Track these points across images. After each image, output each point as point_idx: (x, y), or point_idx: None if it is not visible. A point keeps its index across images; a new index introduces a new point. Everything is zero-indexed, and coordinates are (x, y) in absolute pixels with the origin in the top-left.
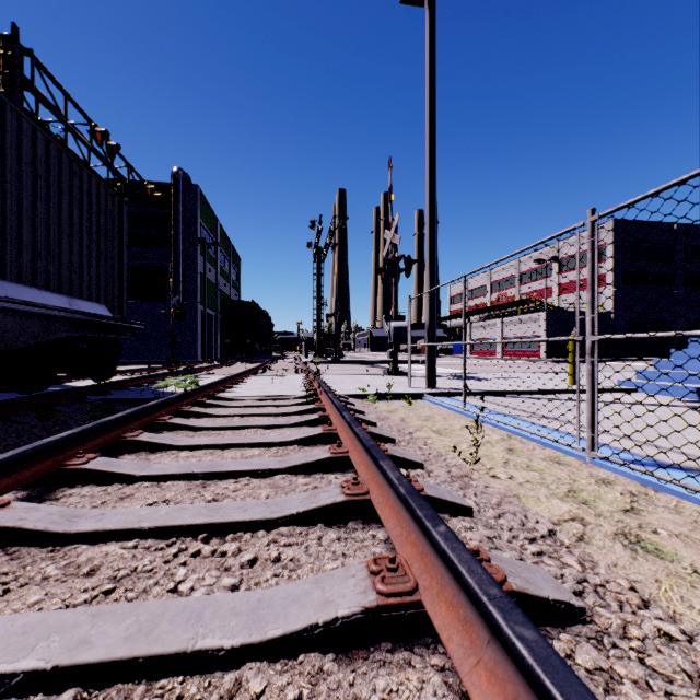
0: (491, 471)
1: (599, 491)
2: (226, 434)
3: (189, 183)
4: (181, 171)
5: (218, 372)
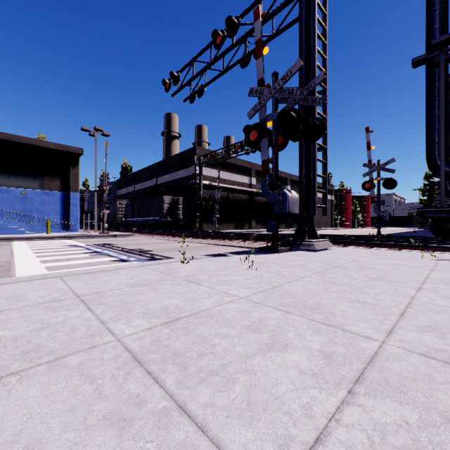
0: None
1: None
2: None
3: None
4: None
5: None
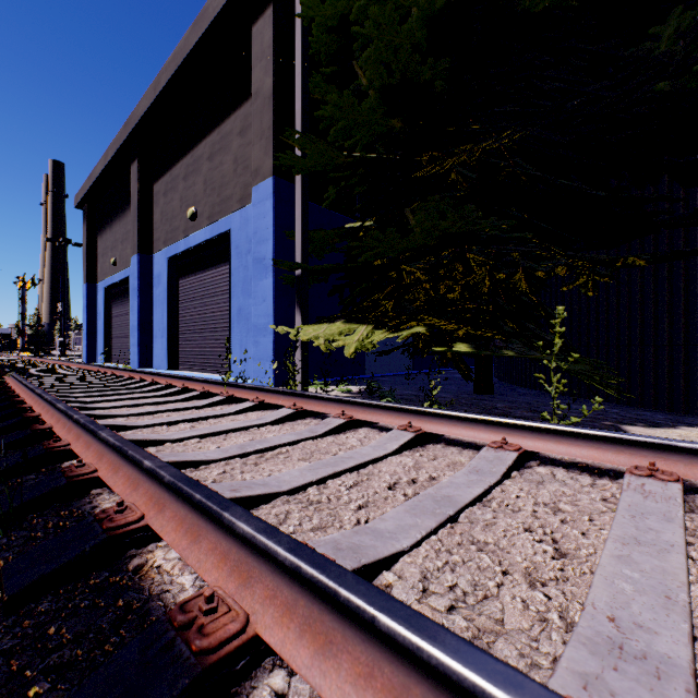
0: None
1: None
2: None
3: None
4: None
5: None
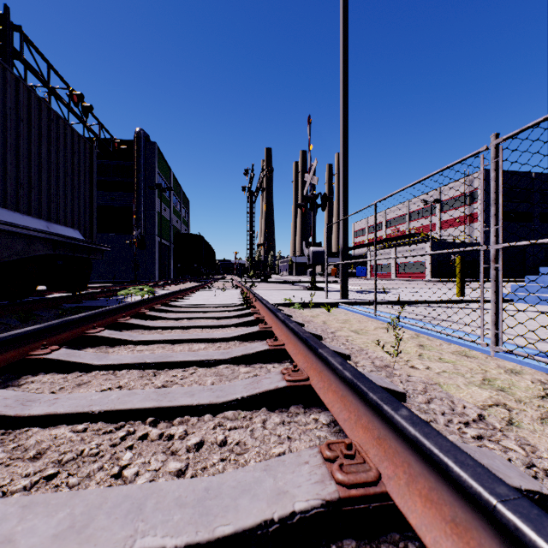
0: (409, 363)
1: (511, 380)
2: (176, 332)
3: (149, 140)
4: (142, 131)
5: (171, 288)
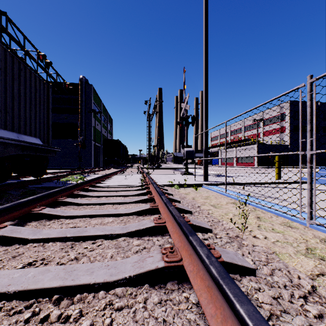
0: (252, 233)
1: None
2: (95, 208)
3: (88, 83)
4: (83, 77)
5: (100, 173)
